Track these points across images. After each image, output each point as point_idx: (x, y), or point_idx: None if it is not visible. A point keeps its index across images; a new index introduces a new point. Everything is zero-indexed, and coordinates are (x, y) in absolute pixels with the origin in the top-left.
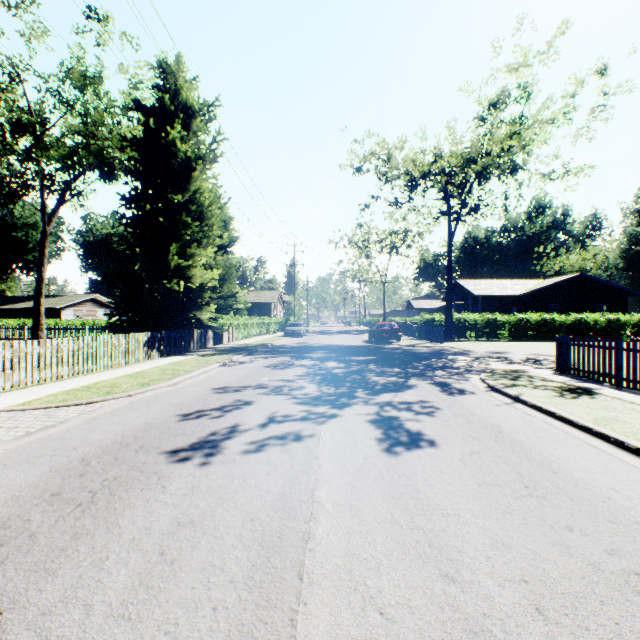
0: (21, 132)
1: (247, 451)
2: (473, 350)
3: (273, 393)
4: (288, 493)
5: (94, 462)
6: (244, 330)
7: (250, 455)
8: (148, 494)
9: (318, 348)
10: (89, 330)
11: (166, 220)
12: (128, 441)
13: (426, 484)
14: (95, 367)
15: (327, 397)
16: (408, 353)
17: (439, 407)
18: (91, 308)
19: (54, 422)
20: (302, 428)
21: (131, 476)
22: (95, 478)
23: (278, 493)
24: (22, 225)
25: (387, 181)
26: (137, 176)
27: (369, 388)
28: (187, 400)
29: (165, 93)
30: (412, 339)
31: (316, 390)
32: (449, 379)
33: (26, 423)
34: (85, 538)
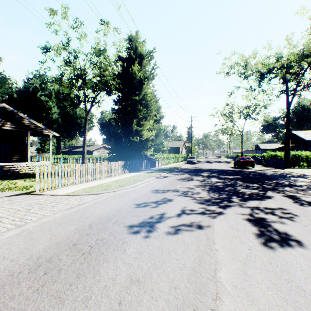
0: (78, 79)
1: (170, 232)
2: (308, 174)
3: (182, 195)
4: (197, 269)
5: (94, 227)
6: (166, 160)
7: (172, 235)
8: (116, 253)
9: (205, 170)
10: (102, 160)
11: (131, 109)
12: (110, 217)
13: (308, 283)
14: (102, 176)
15: (214, 200)
16: (261, 175)
17: (296, 214)
18: (103, 150)
19: (82, 202)
20: (201, 220)
21: (109, 239)
22: (93, 237)
23: (191, 268)
24: (79, 117)
25: (245, 77)
26: (119, 90)
27: (240, 196)
28: (139, 196)
29: (131, 50)
30: (261, 166)
31: (207, 195)
32: (297, 194)
33: (71, 202)
34: (82, 278)
